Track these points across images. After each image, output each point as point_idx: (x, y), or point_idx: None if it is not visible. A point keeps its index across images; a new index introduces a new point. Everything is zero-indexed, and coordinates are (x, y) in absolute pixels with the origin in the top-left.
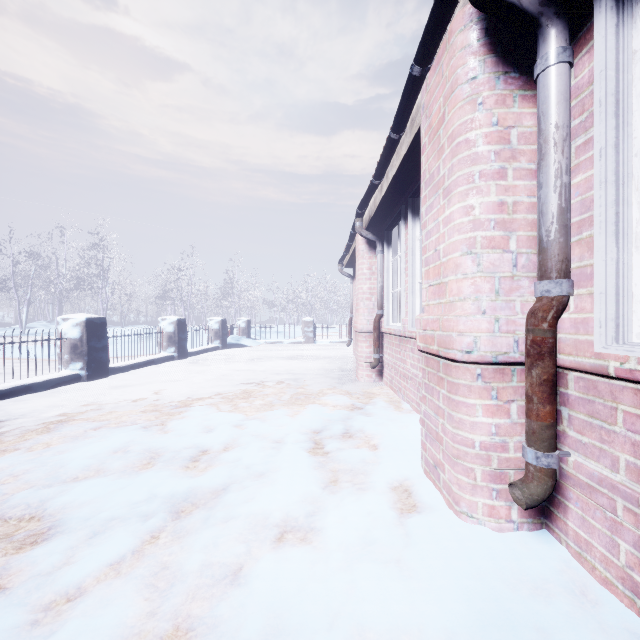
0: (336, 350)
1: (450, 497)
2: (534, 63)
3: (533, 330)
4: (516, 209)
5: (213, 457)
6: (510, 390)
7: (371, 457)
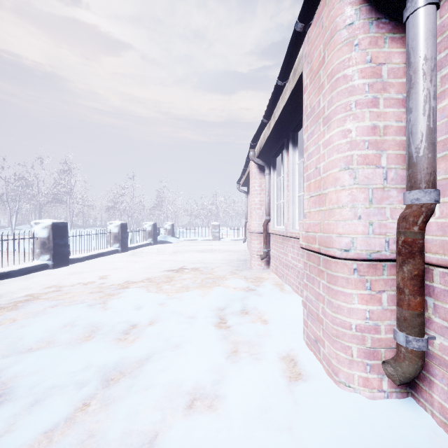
0: (235, 245)
1: (330, 368)
2: (401, 11)
3: (404, 232)
4: (386, 132)
5: (140, 331)
6: (381, 282)
7: (263, 331)
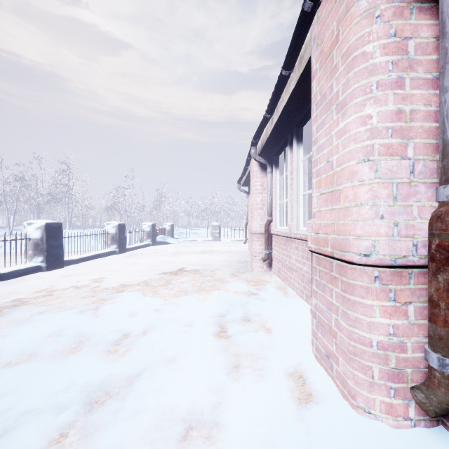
0: (235, 246)
1: (345, 389)
2: None
3: (440, 234)
4: (413, 117)
5: (133, 341)
6: (407, 292)
7: (267, 341)
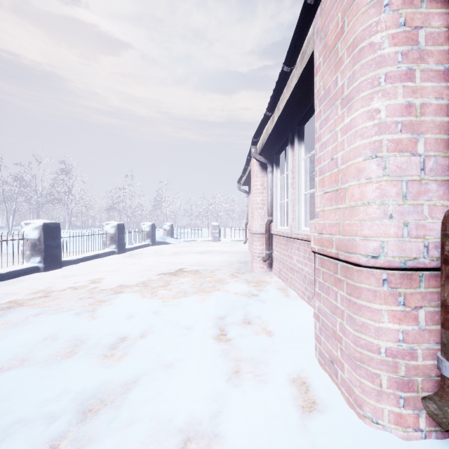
0: (235, 246)
1: (351, 397)
2: None
3: None
4: (424, 111)
5: (130, 345)
6: (418, 296)
7: (269, 345)
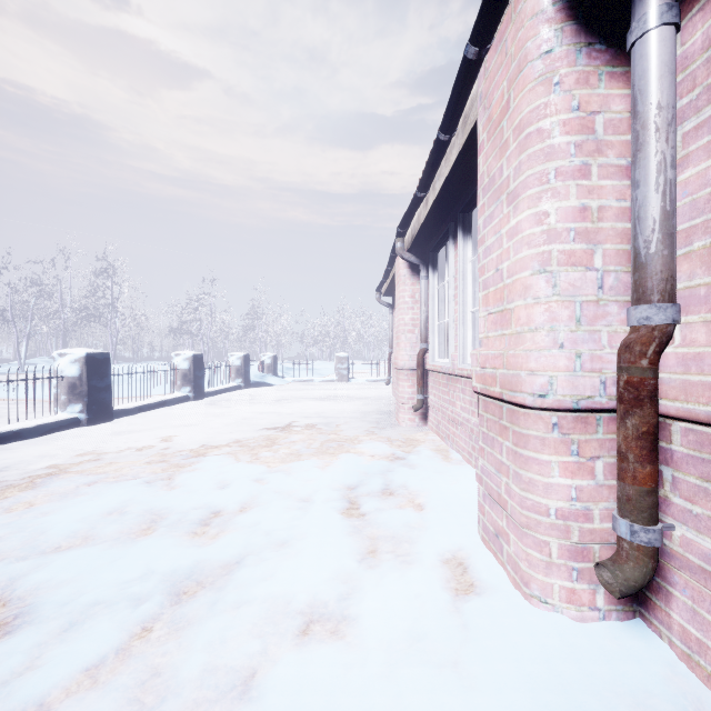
0: (373, 389)
1: (517, 575)
2: (625, 32)
3: (628, 368)
4: (602, 216)
5: (227, 520)
6: (595, 444)
7: (417, 520)
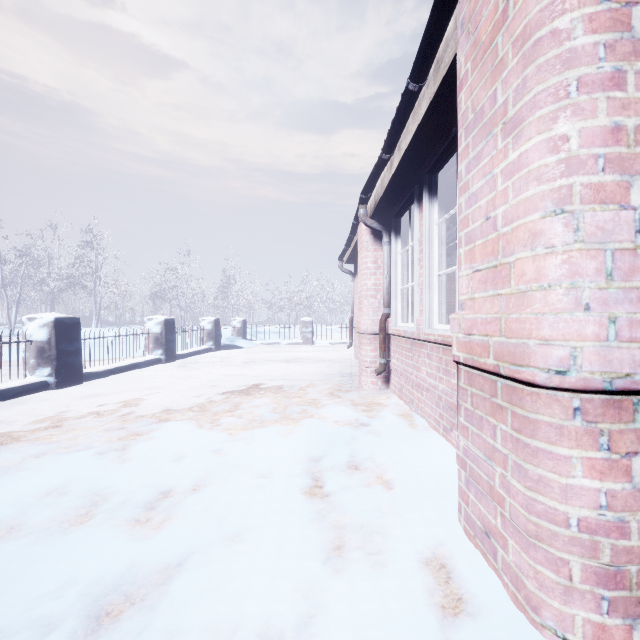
0: (336, 352)
1: (519, 593)
2: None
3: None
4: None
5: (176, 503)
6: (631, 435)
7: (387, 503)
